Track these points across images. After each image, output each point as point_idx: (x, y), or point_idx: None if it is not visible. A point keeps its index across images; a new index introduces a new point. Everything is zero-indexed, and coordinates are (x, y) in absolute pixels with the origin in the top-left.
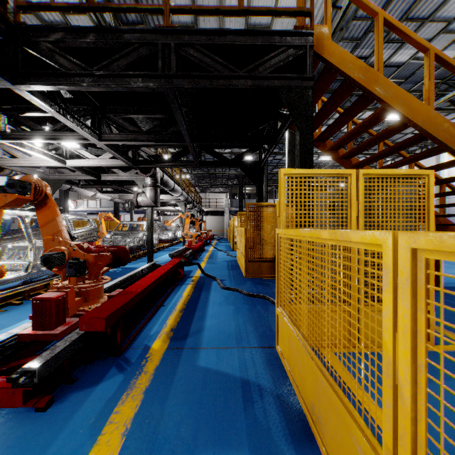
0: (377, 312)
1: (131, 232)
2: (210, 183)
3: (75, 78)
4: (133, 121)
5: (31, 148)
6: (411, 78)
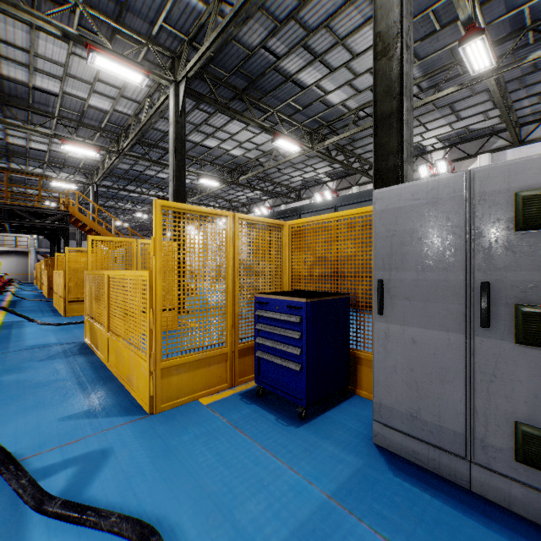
0: None
1: None
2: None
3: None
4: None
5: None
6: None
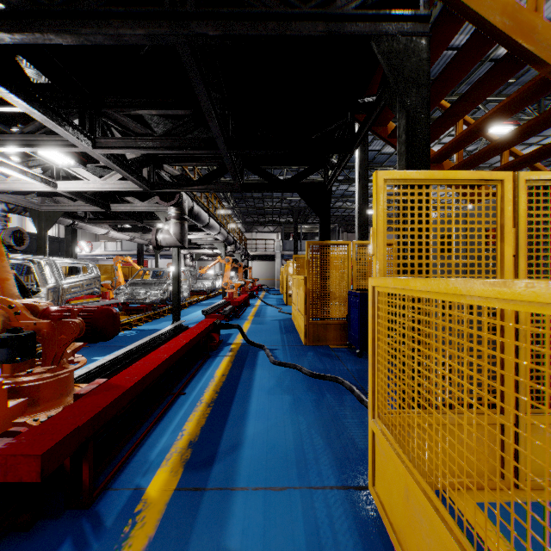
0: (550, 426)
1: (153, 281)
2: (257, 220)
3: (22, 21)
4: (145, 124)
5: (1, 162)
6: (523, 77)
